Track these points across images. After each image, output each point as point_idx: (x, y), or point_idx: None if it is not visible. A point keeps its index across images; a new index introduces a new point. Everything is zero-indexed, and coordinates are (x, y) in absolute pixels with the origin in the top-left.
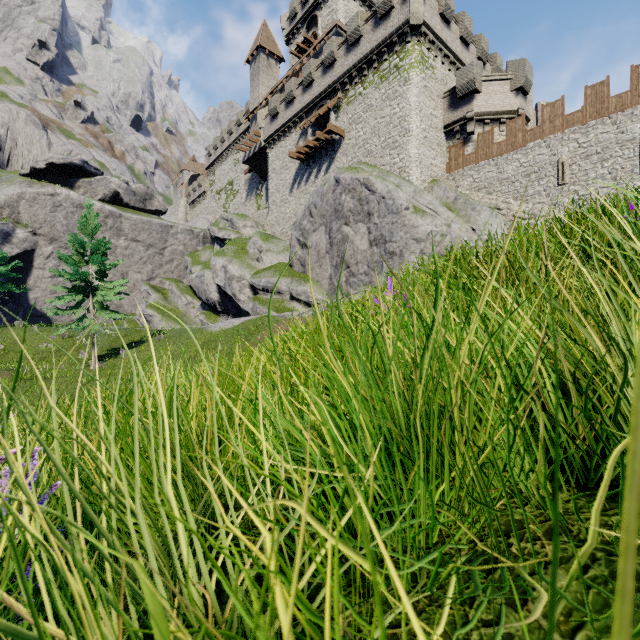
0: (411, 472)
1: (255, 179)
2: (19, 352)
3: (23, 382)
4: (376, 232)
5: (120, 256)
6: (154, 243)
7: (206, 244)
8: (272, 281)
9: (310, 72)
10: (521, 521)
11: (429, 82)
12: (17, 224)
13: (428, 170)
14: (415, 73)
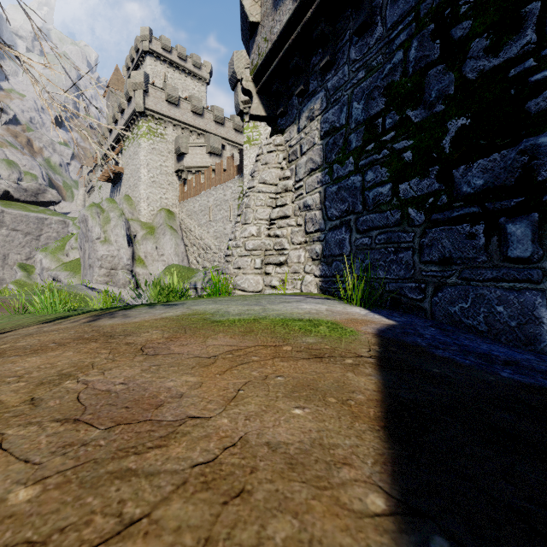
0: None
1: None
2: None
3: None
4: (89, 250)
5: (2, 242)
6: (31, 231)
7: None
8: (58, 274)
9: (109, 124)
10: None
11: (158, 145)
12: None
13: (157, 202)
14: (143, 141)
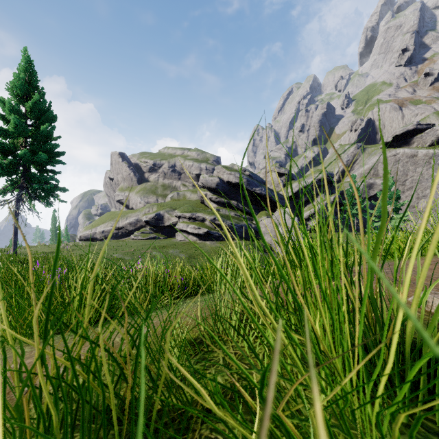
0: None
1: None
2: None
3: None
4: None
5: None
6: None
7: None
8: None
9: None
10: None
11: None
12: (376, 177)
13: None
14: None
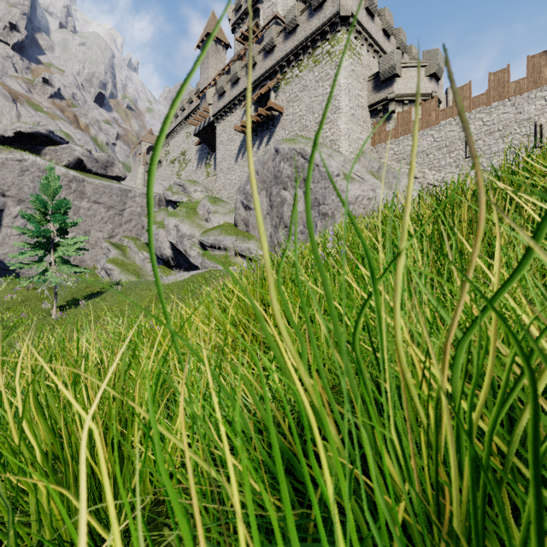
0: None
1: (205, 150)
2: None
3: None
4: (311, 196)
5: (83, 216)
6: (114, 205)
7: (161, 206)
8: (219, 239)
9: (253, 56)
10: None
11: (356, 67)
12: None
13: (355, 143)
14: (344, 58)
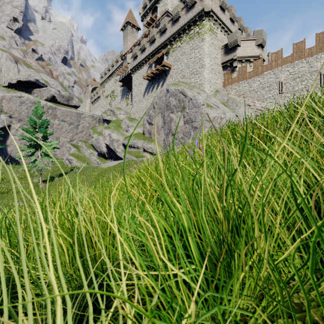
0: (218, 265)
1: (125, 90)
2: (1, 178)
3: (3, 194)
4: (187, 117)
5: (55, 129)
6: (73, 122)
7: (100, 123)
8: (134, 142)
9: (153, 35)
10: (299, 304)
11: (214, 41)
12: (1, 112)
13: (214, 85)
14: (207, 36)
